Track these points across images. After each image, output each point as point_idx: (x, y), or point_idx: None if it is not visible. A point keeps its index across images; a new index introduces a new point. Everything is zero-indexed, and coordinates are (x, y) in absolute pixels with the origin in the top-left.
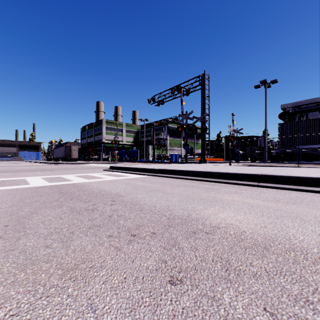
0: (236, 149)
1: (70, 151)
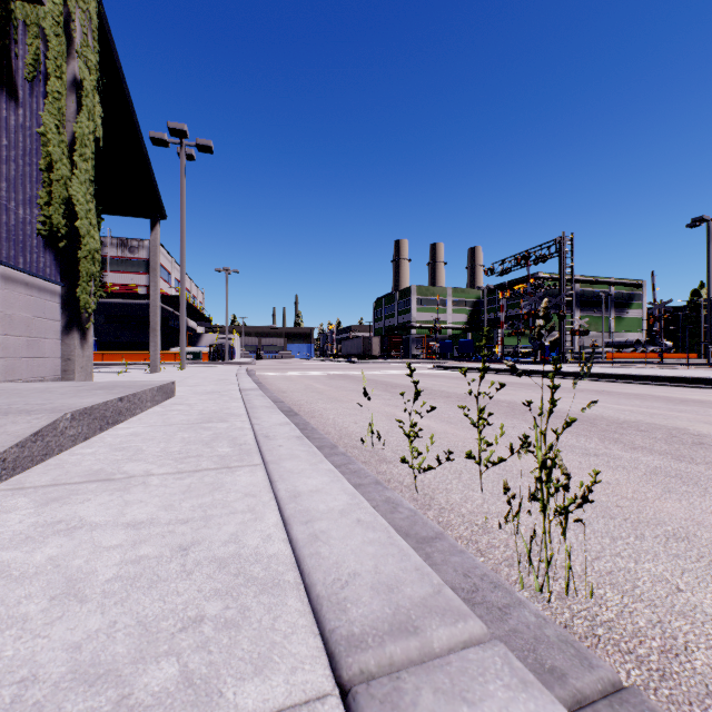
0: (658, 339)
1: (370, 345)
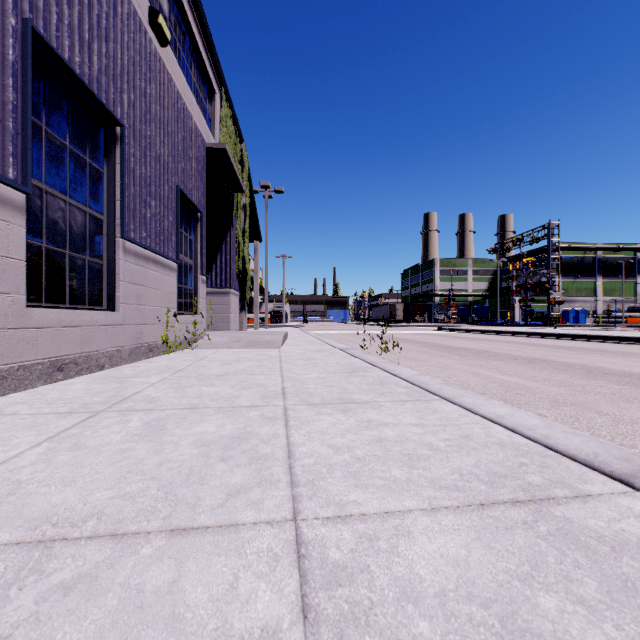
0: None
1: (394, 311)
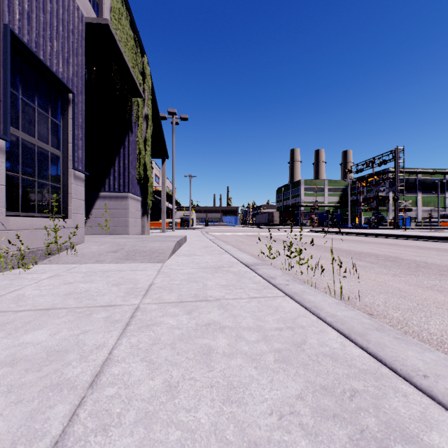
0: None
1: (273, 217)
